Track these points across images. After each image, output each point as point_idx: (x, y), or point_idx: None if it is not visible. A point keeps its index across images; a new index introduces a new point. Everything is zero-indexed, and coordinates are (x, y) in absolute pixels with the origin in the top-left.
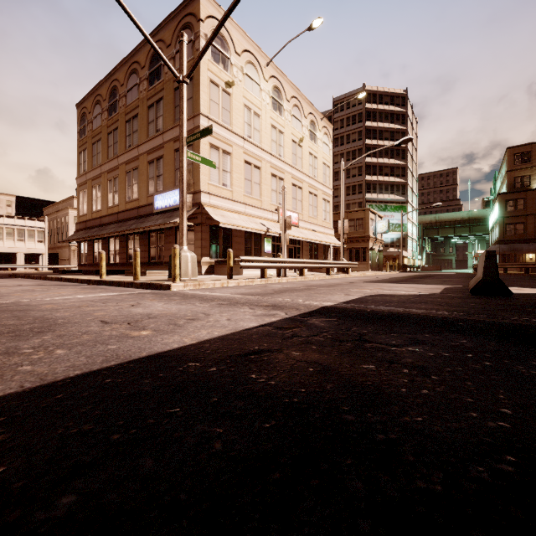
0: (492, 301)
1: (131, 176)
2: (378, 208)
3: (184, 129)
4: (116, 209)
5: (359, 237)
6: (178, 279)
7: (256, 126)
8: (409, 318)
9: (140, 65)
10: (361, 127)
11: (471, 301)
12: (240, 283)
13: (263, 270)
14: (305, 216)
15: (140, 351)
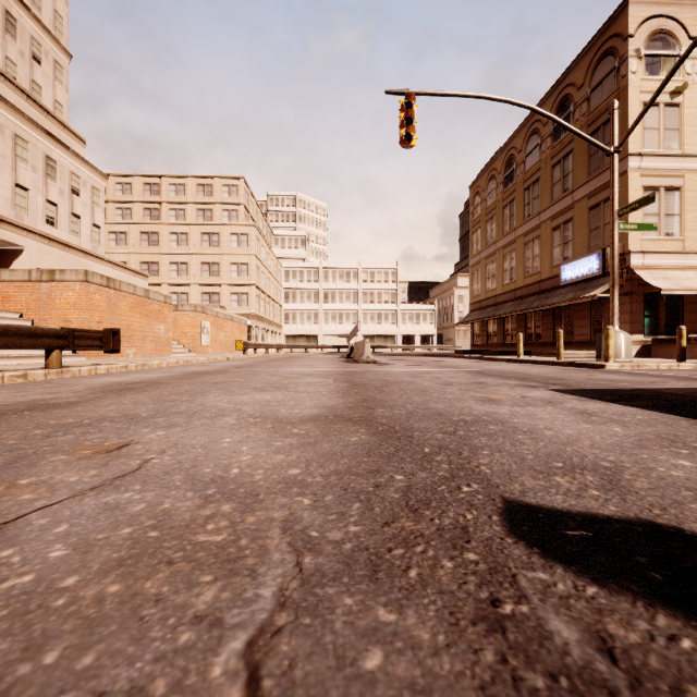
0: None
1: (531, 248)
2: None
3: (615, 202)
4: (513, 286)
5: None
6: (611, 360)
7: None
8: None
9: (541, 123)
10: None
11: None
12: None
13: None
14: None
15: (631, 387)
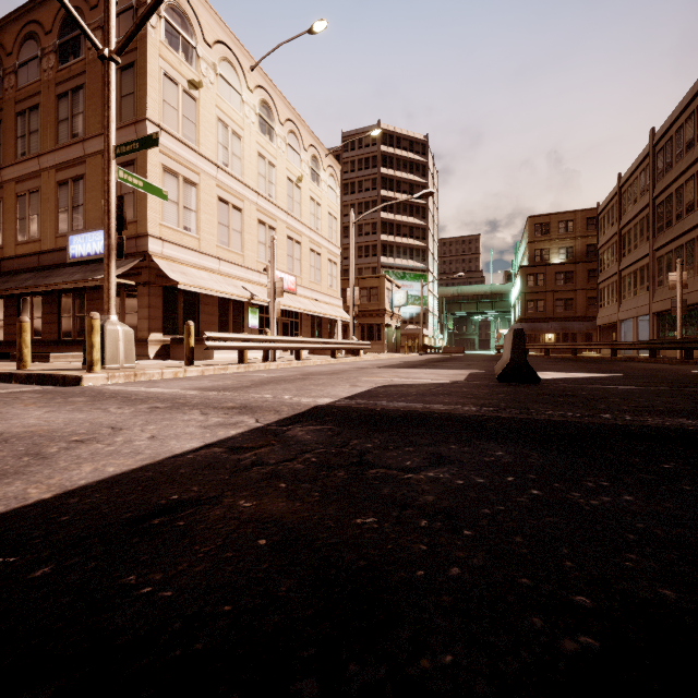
0: (522, 390)
1: (27, 202)
2: (395, 275)
3: (112, 133)
4: None
5: (373, 310)
6: (98, 367)
7: (236, 151)
8: (429, 419)
9: (43, 28)
10: (376, 174)
11: (500, 390)
12: (206, 371)
13: (242, 352)
14: (305, 280)
15: None
